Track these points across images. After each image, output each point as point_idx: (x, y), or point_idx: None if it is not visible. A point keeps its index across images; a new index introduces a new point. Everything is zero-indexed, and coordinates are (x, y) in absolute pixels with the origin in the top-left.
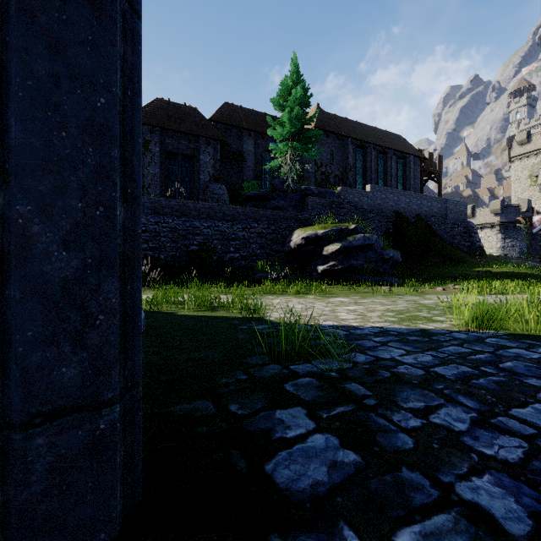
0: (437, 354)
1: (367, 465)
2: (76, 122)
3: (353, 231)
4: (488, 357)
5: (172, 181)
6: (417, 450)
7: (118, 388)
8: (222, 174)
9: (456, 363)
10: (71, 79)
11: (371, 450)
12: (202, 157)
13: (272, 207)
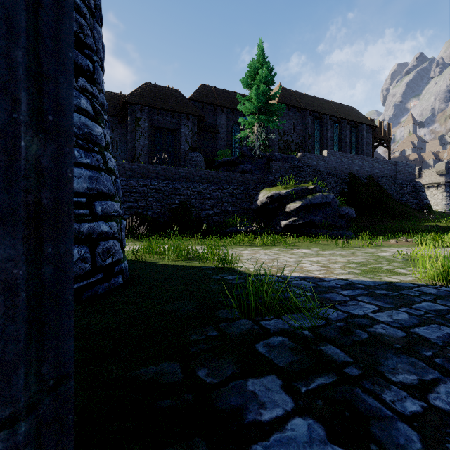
0: (412, 311)
1: None
2: None
3: (312, 190)
4: None
5: (158, 150)
6: None
7: (24, 397)
8: (199, 144)
9: (436, 322)
10: None
11: (367, 448)
12: (182, 130)
13: (241, 171)
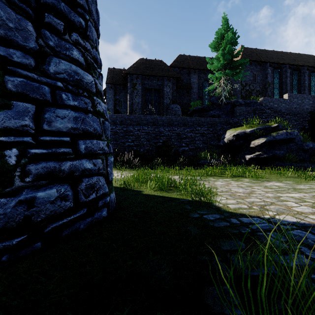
0: None
1: None
2: None
3: (275, 128)
4: None
5: (148, 105)
6: None
7: None
8: (177, 99)
9: None
10: None
11: None
12: (165, 89)
13: (210, 116)
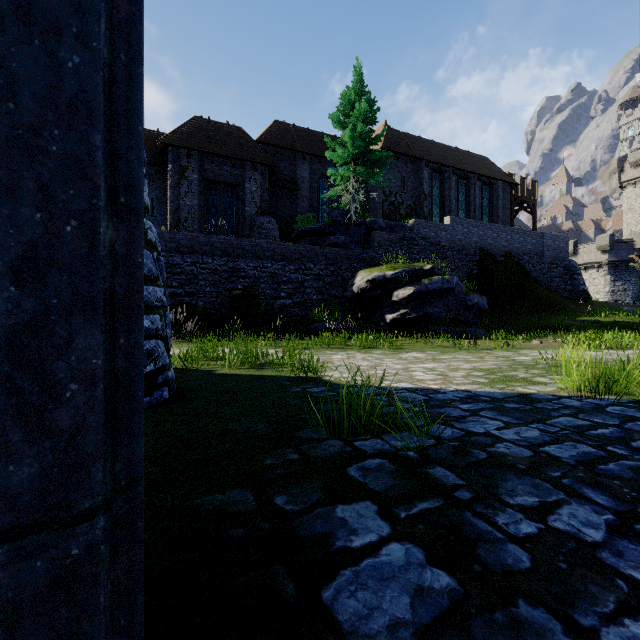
0: (545, 428)
1: (467, 594)
2: (32, 89)
3: (429, 272)
4: (614, 433)
5: (213, 214)
6: (536, 571)
7: (102, 492)
8: (272, 205)
9: (572, 440)
10: (24, 21)
11: (471, 569)
12: (248, 185)
13: (331, 244)
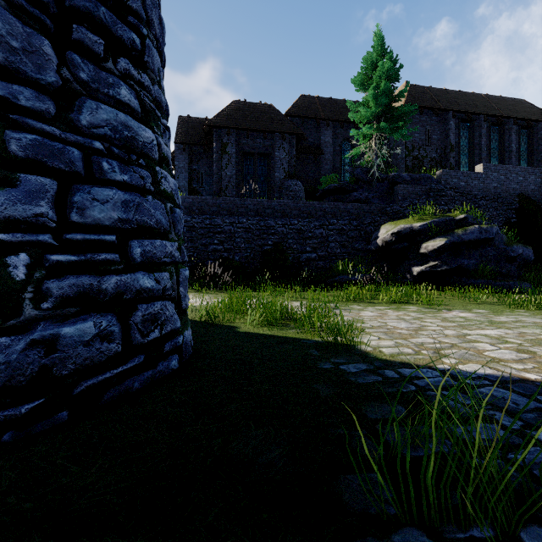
0: None
1: None
2: None
3: (462, 222)
4: None
5: (248, 181)
6: None
7: None
8: (298, 170)
9: None
10: None
11: None
12: (277, 154)
13: (354, 200)
